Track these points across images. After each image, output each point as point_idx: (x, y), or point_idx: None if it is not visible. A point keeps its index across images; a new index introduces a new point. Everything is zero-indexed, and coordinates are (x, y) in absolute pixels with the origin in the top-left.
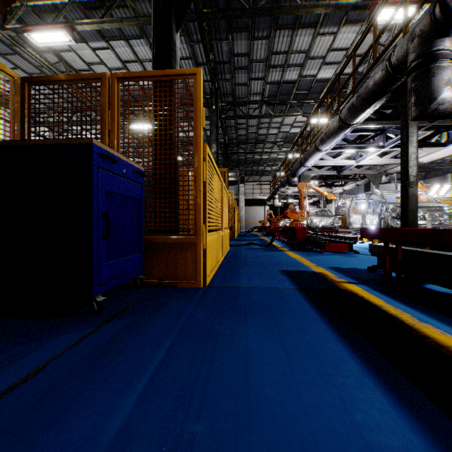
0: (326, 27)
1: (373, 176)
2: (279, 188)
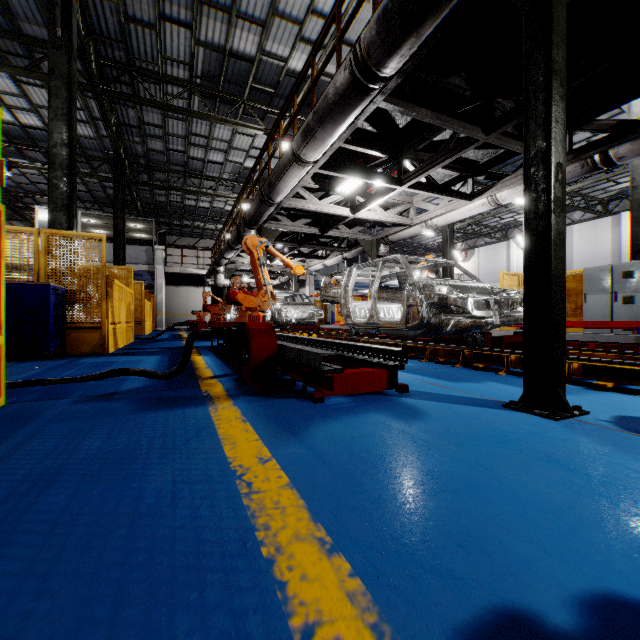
0: None
1: (369, 244)
2: (224, 252)
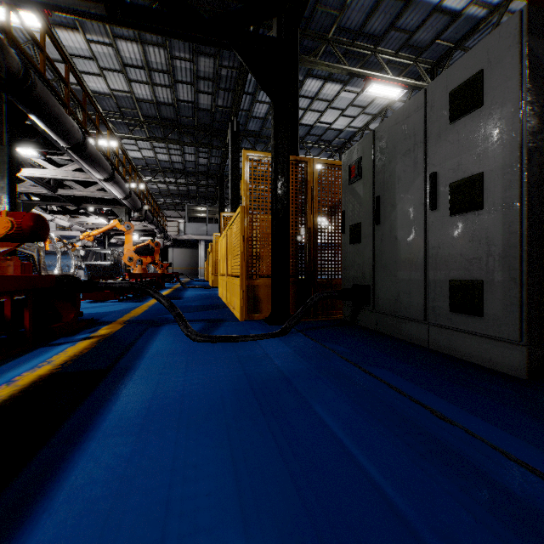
0: None
1: None
2: None
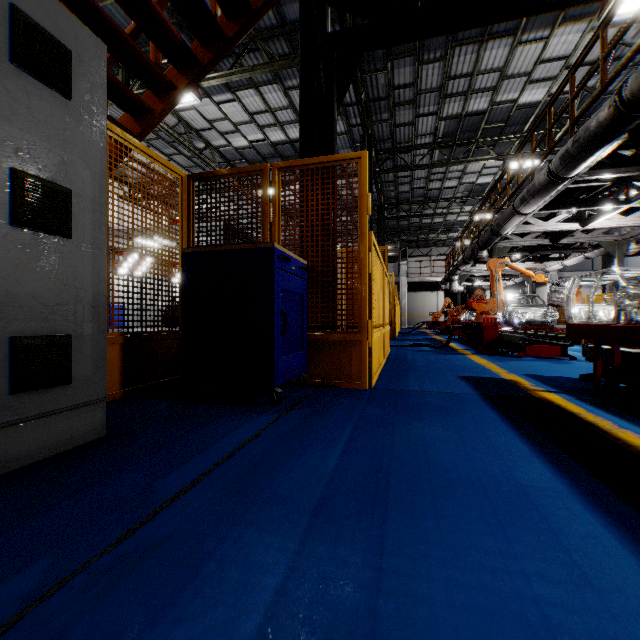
0: (532, 31)
1: (612, 245)
2: (459, 266)
